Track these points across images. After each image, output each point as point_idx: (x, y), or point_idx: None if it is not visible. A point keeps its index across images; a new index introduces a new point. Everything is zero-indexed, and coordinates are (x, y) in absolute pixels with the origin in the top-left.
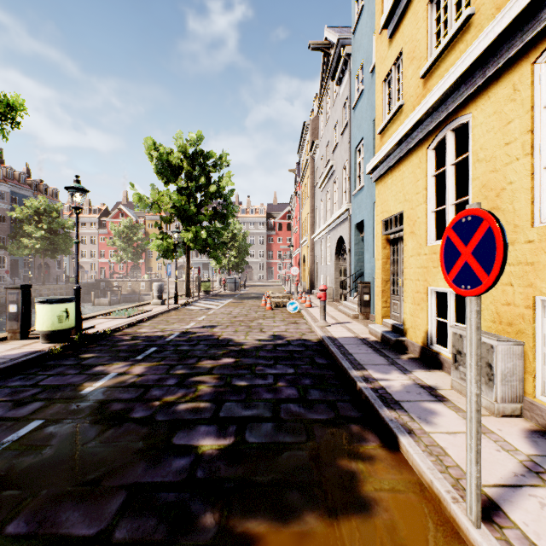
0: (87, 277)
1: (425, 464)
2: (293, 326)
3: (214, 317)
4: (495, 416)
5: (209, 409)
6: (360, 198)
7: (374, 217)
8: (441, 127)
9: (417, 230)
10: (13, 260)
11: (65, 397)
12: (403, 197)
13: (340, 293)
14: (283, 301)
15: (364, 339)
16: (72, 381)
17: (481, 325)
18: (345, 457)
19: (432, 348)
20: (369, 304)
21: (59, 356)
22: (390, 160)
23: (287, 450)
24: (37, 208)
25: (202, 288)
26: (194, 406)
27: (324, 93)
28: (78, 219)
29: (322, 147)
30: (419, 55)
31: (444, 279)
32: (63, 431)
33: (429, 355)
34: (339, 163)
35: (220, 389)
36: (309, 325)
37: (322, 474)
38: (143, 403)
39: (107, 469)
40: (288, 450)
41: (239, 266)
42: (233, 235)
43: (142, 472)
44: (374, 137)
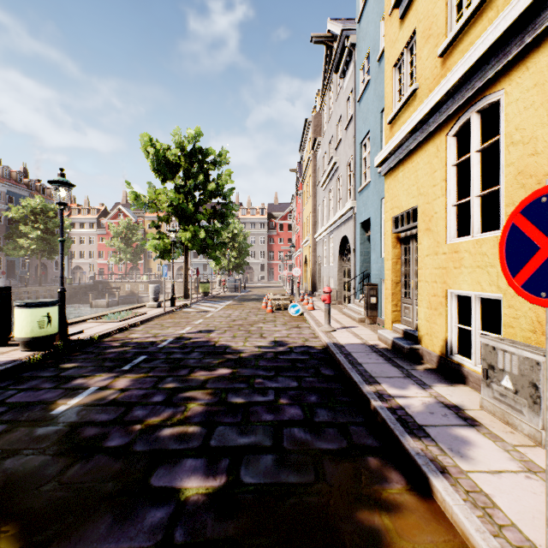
0: (85, 278)
1: (471, 523)
2: (295, 330)
3: (212, 321)
4: (542, 448)
5: (198, 435)
6: (366, 195)
7: (382, 214)
8: (464, 109)
9: (434, 227)
10: (9, 261)
11: (31, 419)
12: (417, 191)
13: (344, 295)
14: (285, 303)
15: (373, 347)
16: (44, 398)
17: (517, 335)
18: (364, 507)
19: (453, 358)
20: (376, 308)
21: (37, 366)
22: (402, 151)
23: (291, 496)
24: (33, 208)
25: (201, 290)
26: (180, 431)
27: (327, 88)
28: (62, 216)
29: (324, 144)
30: (436, 32)
31: (508, 283)
32: (18, 466)
33: (449, 366)
34: (343, 159)
35: (213, 408)
36: (312, 329)
37: (337, 535)
38: (122, 427)
39: (62, 526)
40: (293, 495)
41: (239, 267)
42: (233, 235)
43: (106, 530)
44: (381, 130)
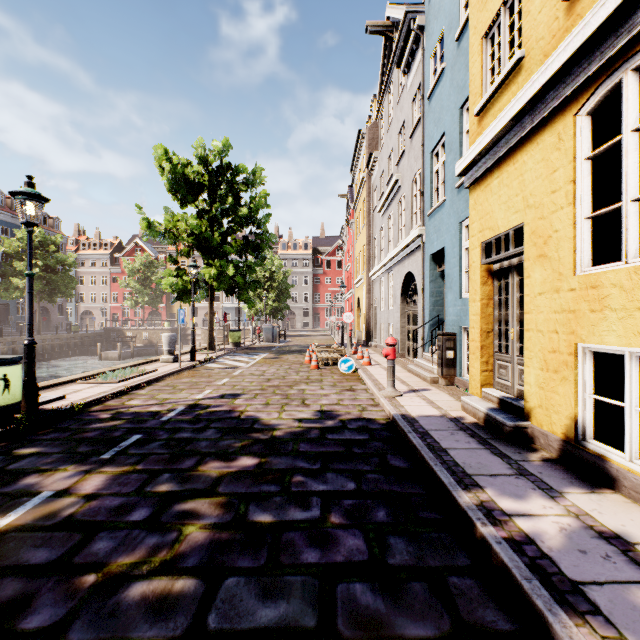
0: (94, 325)
1: None
2: (348, 395)
3: (240, 381)
4: None
5: (189, 598)
6: (439, 218)
7: (462, 242)
8: (610, 69)
9: (553, 251)
10: (3, 304)
11: None
12: (524, 202)
13: (408, 347)
14: (333, 357)
15: (458, 421)
16: None
17: None
18: None
19: (587, 446)
20: (454, 364)
21: None
22: (498, 149)
23: None
24: None
25: (231, 339)
26: (160, 589)
27: (385, 90)
28: (30, 241)
29: (382, 160)
30: None
31: None
32: None
33: (582, 458)
34: (407, 176)
35: (222, 535)
36: (370, 393)
37: None
38: (62, 581)
39: None
40: None
41: (278, 312)
42: (271, 273)
43: None
44: (461, 131)
